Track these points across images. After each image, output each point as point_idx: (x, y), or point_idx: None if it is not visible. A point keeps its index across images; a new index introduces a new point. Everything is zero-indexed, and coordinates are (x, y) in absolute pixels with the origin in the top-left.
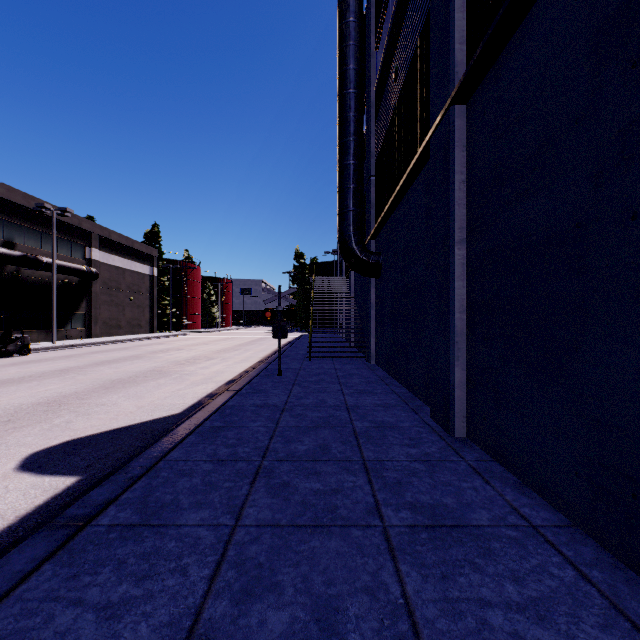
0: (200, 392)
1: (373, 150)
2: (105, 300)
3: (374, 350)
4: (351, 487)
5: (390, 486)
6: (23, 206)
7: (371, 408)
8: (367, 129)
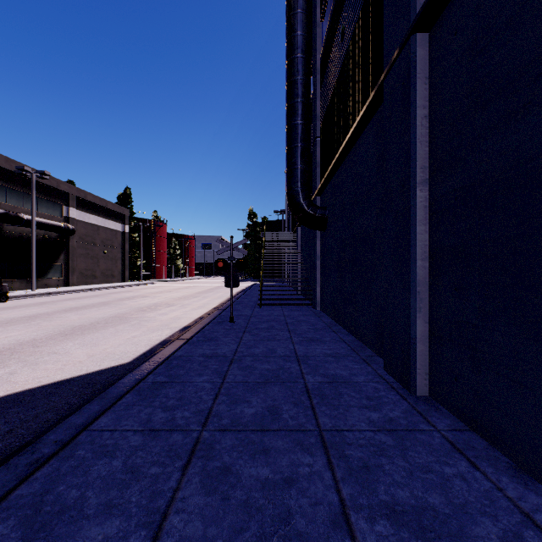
0: (154, 339)
1: (319, 113)
2: (81, 253)
3: (320, 298)
4: (307, 475)
5: (356, 473)
6: (5, 169)
7: (322, 359)
8: (313, 94)
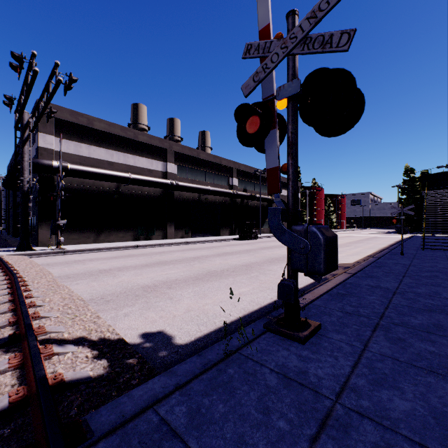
0: (355, 258)
1: None
2: None
3: None
4: None
5: None
6: (249, 172)
7: None
8: None
